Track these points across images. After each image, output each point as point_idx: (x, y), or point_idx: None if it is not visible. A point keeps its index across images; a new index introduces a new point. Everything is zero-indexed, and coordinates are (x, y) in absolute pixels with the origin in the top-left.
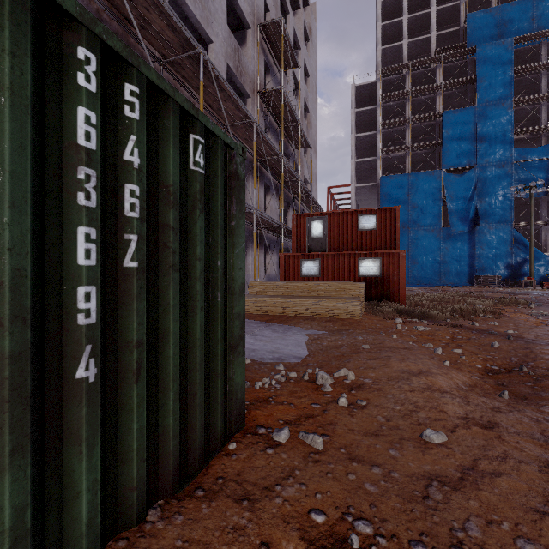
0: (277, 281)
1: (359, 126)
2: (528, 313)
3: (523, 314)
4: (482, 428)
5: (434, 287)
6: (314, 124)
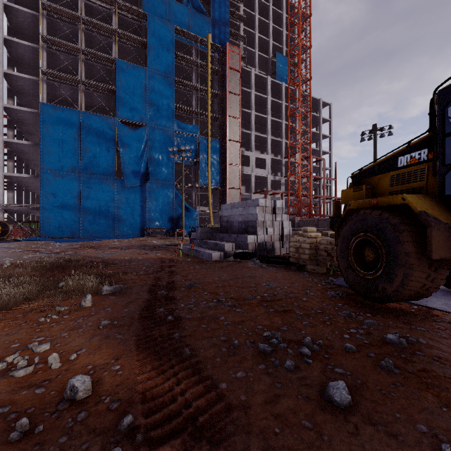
0: None
1: (21, 35)
2: None
3: None
4: None
5: (95, 242)
6: None
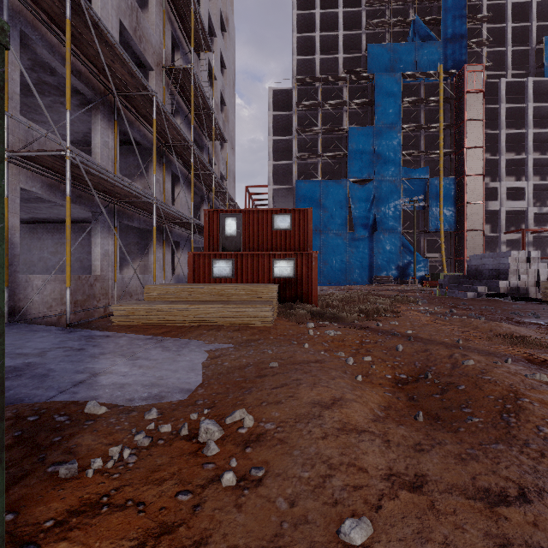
0: (180, 284)
1: (277, 130)
2: (418, 310)
3: (415, 312)
4: (411, 491)
5: (342, 286)
6: (231, 119)
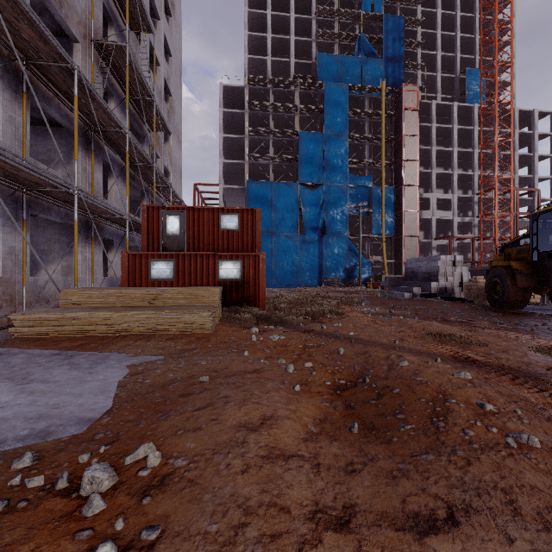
0: (107, 288)
1: (228, 127)
2: (361, 311)
3: (358, 313)
4: (337, 530)
5: (292, 288)
6: (178, 111)
